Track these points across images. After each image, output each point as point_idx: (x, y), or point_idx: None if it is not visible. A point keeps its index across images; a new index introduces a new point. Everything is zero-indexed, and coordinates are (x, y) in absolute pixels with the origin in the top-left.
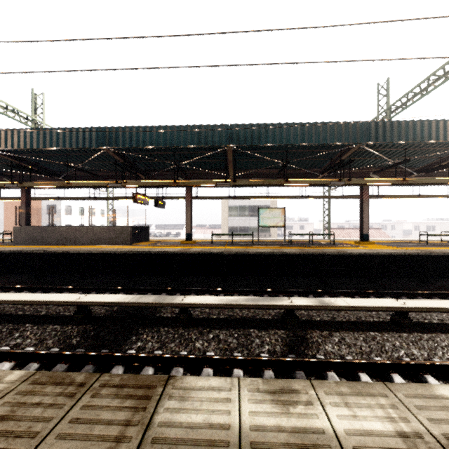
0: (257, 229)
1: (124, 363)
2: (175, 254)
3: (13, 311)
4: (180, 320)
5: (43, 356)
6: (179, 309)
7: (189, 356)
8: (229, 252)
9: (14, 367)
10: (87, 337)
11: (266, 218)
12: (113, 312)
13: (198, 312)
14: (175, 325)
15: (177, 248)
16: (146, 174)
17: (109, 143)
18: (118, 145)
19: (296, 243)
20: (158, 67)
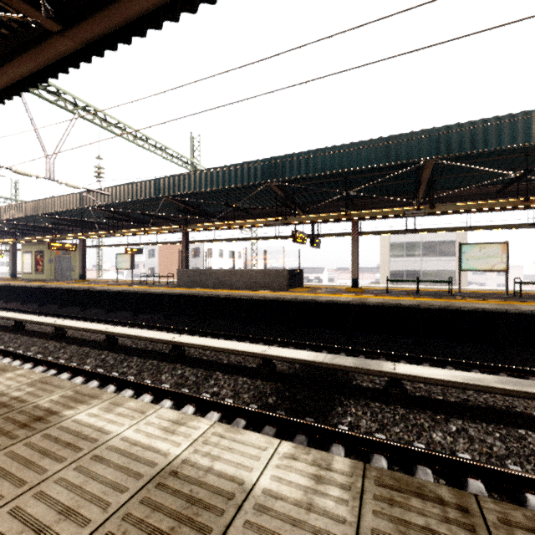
0: (433, 274)
1: (342, 441)
2: (348, 304)
3: (198, 355)
4: (392, 395)
5: (248, 412)
6: (390, 379)
7: (439, 454)
8: (429, 306)
9: (221, 418)
10: (282, 397)
11: (473, 258)
12: (296, 370)
13: (410, 387)
14: (386, 400)
15: (347, 297)
16: (303, 208)
17: (274, 175)
18: (285, 176)
19: (529, 297)
20: (400, 54)
